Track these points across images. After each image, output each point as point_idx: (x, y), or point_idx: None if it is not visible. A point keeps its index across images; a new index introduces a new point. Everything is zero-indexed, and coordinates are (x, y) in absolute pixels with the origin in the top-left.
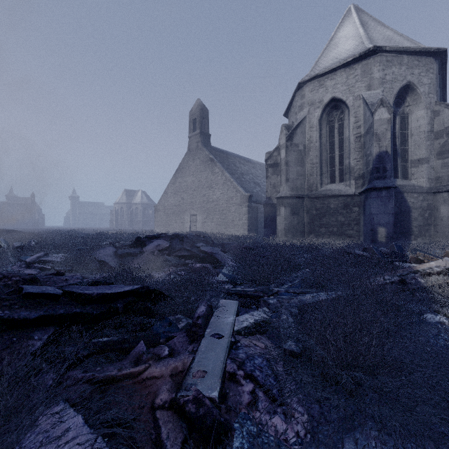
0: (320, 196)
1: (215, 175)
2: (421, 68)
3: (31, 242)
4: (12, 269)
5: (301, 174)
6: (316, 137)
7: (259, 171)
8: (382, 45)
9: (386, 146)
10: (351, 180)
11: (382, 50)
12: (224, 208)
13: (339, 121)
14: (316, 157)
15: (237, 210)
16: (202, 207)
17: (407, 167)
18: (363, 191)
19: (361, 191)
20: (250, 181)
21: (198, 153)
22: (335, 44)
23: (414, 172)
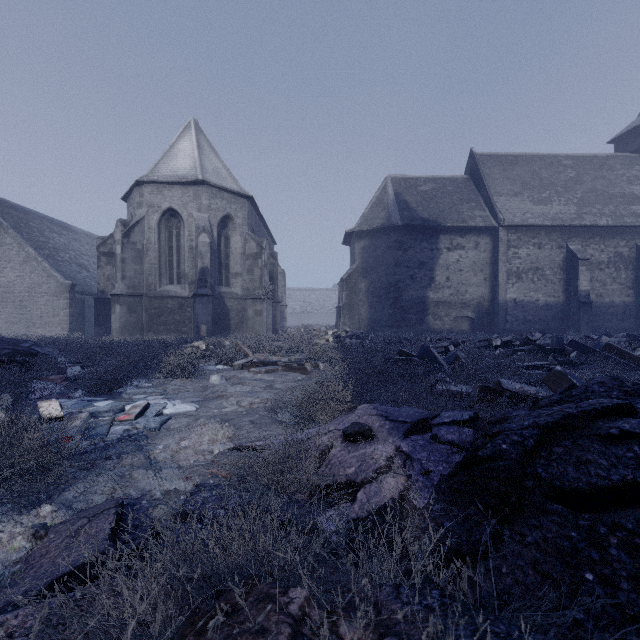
0: (159, 296)
1: (5, 247)
2: (238, 205)
3: None
4: None
5: (140, 272)
6: (155, 240)
7: (86, 246)
8: (208, 181)
9: (208, 263)
10: (186, 284)
11: (208, 184)
12: (25, 299)
13: (177, 229)
14: (155, 258)
15: (50, 303)
16: None
17: (230, 277)
18: (193, 295)
19: (192, 295)
20: (72, 261)
21: None
22: (175, 154)
23: (234, 283)
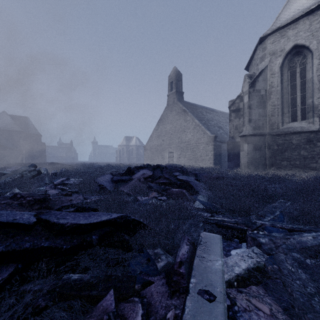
0: (282, 133)
1: (187, 122)
2: None
3: (62, 170)
4: (45, 188)
5: (262, 115)
6: (278, 82)
7: (221, 118)
8: None
9: None
10: (314, 117)
11: None
12: (194, 147)
13: (301, 66)
14: (278, 99)
15: (204, 148)
16: (177, 146)
17: None
18: None
19: None
20: (215, 125)
21: (174, 107)
22: None
23: None
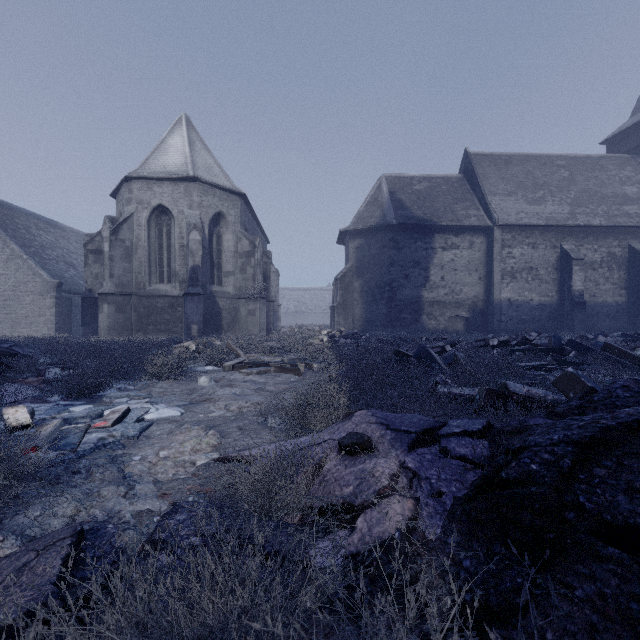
0: (149, 295)
1: None
2: (230, 202)
3: None
4: None
5: (128, 271)
6: (145, 237)
7: (74, 244)
8: (200, 177)
9: (199, 261)
10: (176, 283)
11: (199, 180)
12: (10, 298)
13: (167, 226)
14: (145, 256)
15: (36, 302)
16: None
17: (222, 276)
18: (183, 294)
19: (183, 294)
20: (59, 260)
21: None
22: (166, 150)
23: (226, 281)
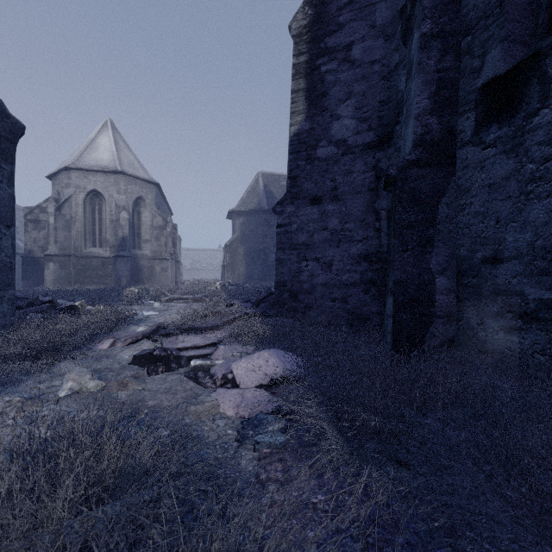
0: (85, 256)
1: None
2: (148, 189)
3: None
4: None
5: (68, 238)
6: (82, 213)
7: None
8: (126, 172)
9: (127, 233)
10: (107, 248)
11: (126, 173)
12: None
13: (99, 205)
14: (82, 227)
15: None
16: None
17: (141, 243)
18: (114, 256)
19: (113, 256)
20: None
21: None
22: (96, 147)
23: (144, 247)
